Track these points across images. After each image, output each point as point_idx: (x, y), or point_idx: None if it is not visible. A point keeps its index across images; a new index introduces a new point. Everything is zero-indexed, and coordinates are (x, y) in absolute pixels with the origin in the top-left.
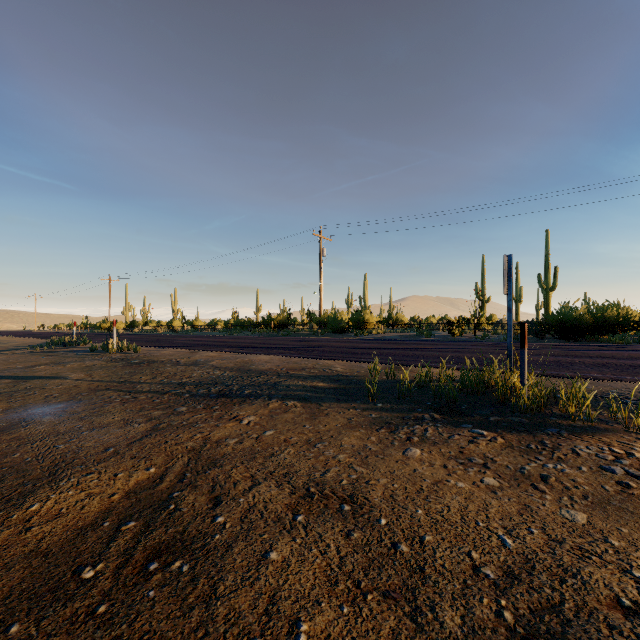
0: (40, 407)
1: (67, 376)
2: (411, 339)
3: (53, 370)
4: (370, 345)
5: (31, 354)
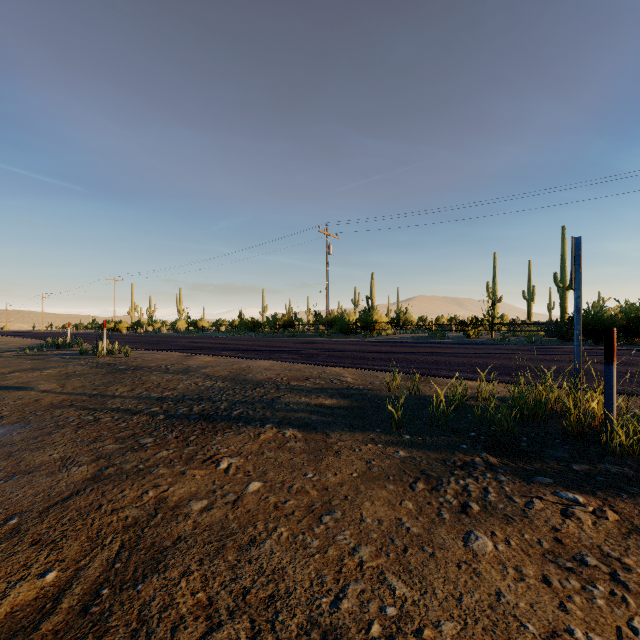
0: None
1: (35, 386)
2: (424, 341)
3: (26, 378)
4: (381, 348)
5: (17, 357)
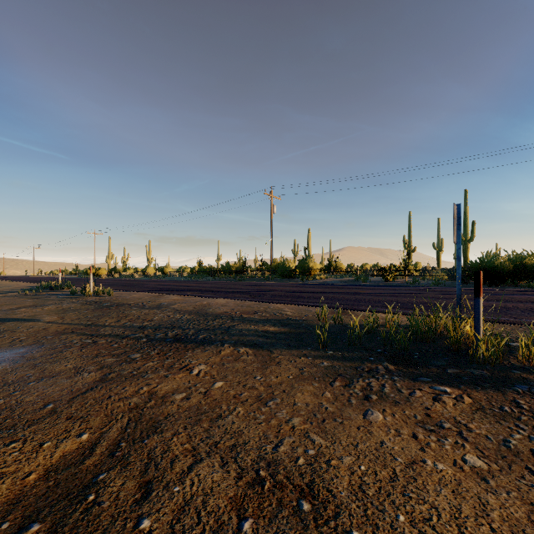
0: (2, 352)
1: (41, 318)
2: (350, 284)
3: (32, 312)
4: (315, 289)
5: (19, 297)
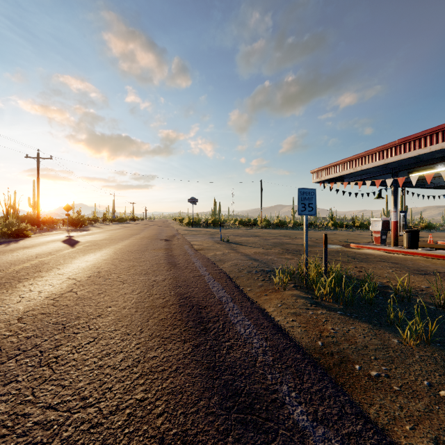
0: None
1: None
2: None
3: None
4: None
5: None
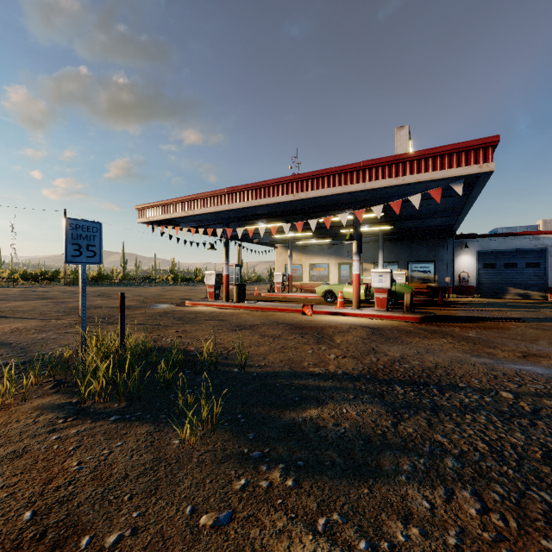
0: None
1: None
2: None
3: None
4: None
5: None
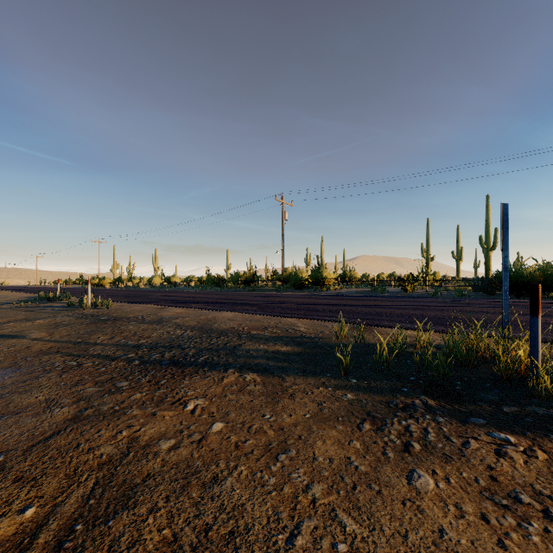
0: None
1: (27, 335)
2: (367, 295)
3: (20, 327)
4: (330, 301)
5: (13, 309)
